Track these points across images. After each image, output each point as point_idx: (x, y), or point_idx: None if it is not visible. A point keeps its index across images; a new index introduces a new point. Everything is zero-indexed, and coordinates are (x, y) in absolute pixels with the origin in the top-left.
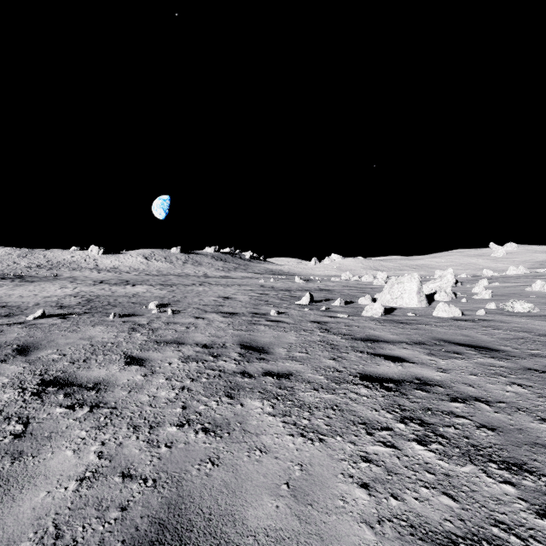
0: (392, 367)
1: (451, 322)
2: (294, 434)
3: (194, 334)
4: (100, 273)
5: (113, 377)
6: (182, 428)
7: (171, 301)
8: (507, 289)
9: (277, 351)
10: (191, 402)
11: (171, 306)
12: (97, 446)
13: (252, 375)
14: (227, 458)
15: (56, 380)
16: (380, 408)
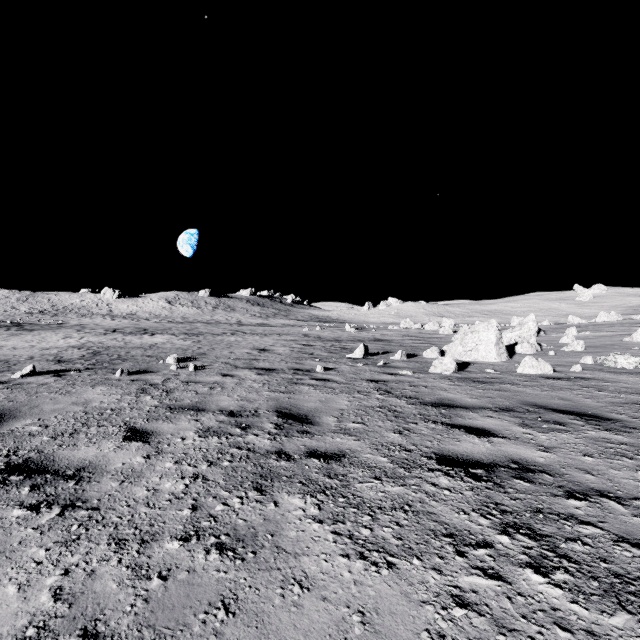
0: (476, 444)
1: (542, 381)
2: (350, 555)
3: (219, 397)
4: (114, 320)
5: (104, 459)
6: (188, 544)
7: (194, 354)
8: (601, 339)
9: (325, 420)
10: (205, 499)
11: (194, 360)
12: (57, 577)
13: (291, 457)
14: (249, 600)
15: (26, 463)
16: (469, 508)
